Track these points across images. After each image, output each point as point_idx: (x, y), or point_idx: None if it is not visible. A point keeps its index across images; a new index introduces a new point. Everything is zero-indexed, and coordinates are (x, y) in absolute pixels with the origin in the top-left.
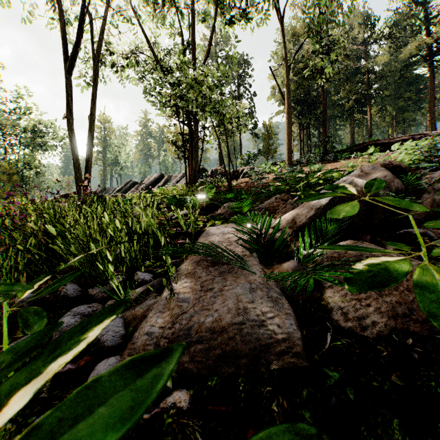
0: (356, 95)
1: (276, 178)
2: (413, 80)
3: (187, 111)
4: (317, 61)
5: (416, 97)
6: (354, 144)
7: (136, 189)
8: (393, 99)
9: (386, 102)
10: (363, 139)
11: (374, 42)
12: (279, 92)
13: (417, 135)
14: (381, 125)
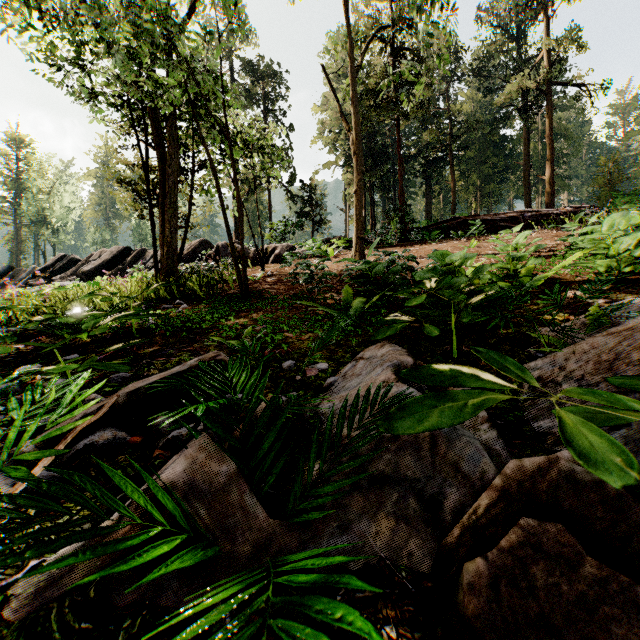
0: (436, 151)
1: (353, 277)
2: (499, 142)
3: (154, 118)
4: (403, 69)
5: (503, 164)
6: (437, 219)
7: (74, 273)
8: (478, 163)
9: (469, 166)
10: (439, 214)
11: (459, 80)
12: (340, 113)
13: (528, 213)
14: (462, 197)
